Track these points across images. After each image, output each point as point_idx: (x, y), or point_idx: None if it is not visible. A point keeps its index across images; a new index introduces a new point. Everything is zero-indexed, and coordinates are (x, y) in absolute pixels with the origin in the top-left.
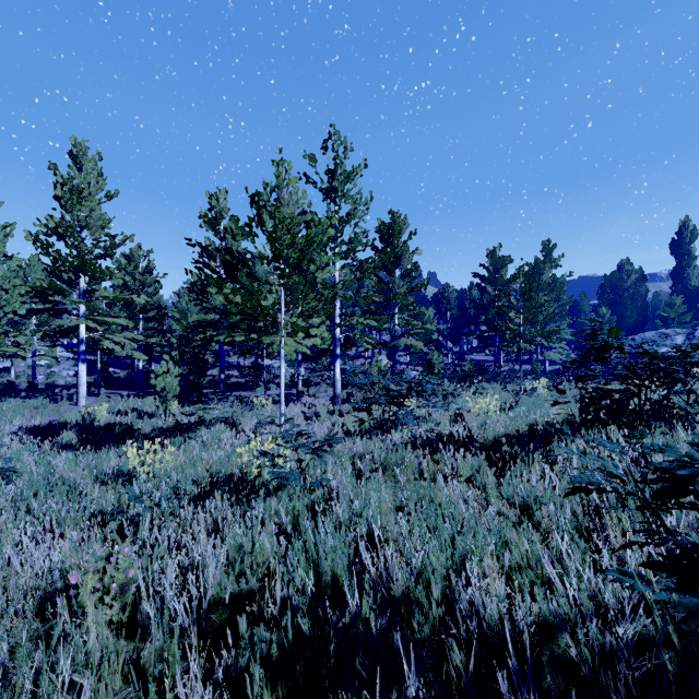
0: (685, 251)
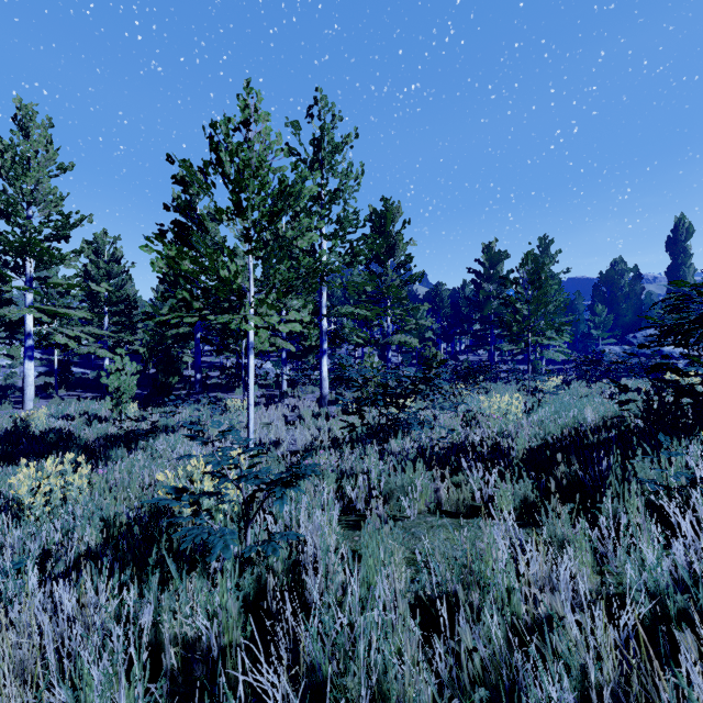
0: (681, 249)
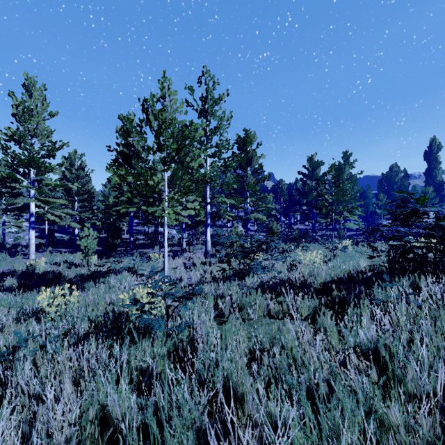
0: (433, 158)
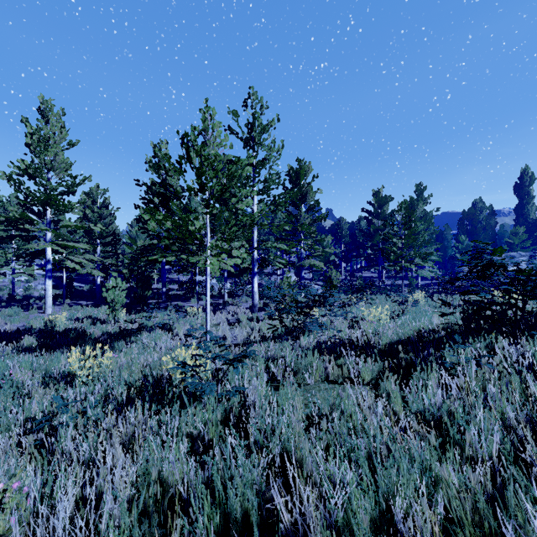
0: (525, 192)
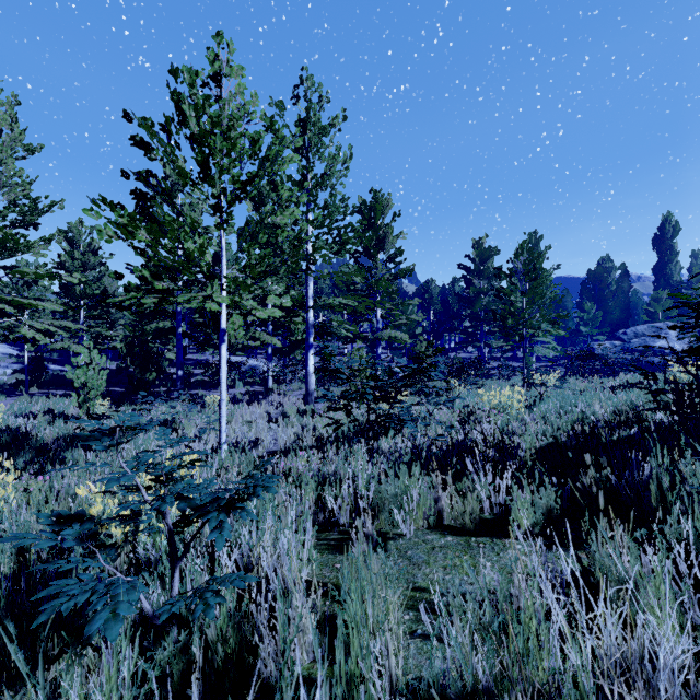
0: (667, 247)
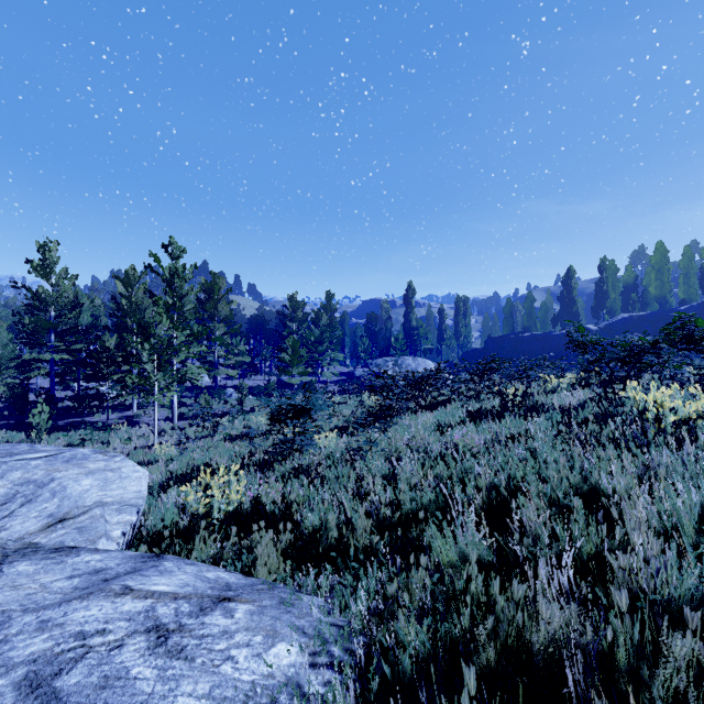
0: (410, 303)
